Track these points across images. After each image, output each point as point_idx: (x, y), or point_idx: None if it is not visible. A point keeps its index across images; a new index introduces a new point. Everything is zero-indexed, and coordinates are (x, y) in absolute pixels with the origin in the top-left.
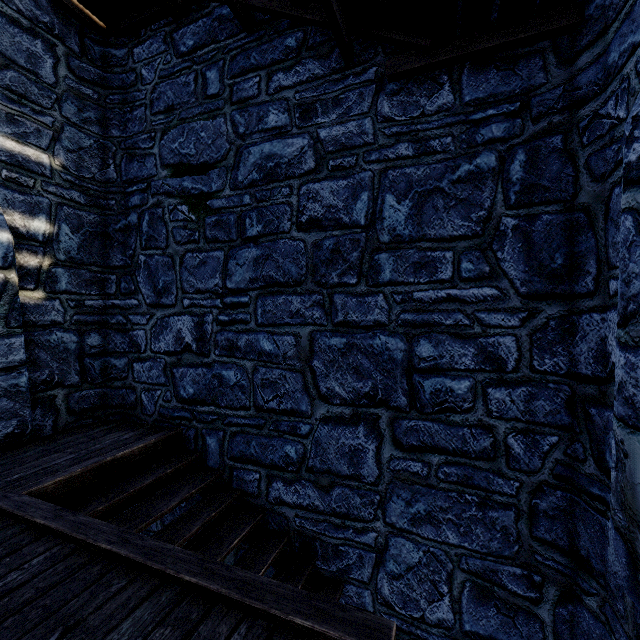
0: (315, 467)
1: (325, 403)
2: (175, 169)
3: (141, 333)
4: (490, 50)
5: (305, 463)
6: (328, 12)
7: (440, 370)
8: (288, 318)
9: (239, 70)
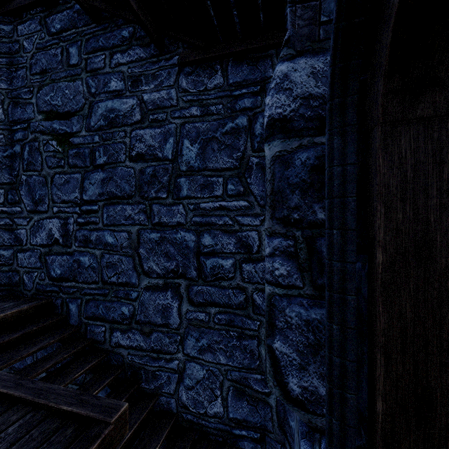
0: (141, 320)
1: (147, 277)
2: (47, 115)
3: (23, 231)
4: (240, 52)
5: (134, 318)
6: (137, 18)
7: (216, 253)
8: (123, 220)
9: (91, 49)
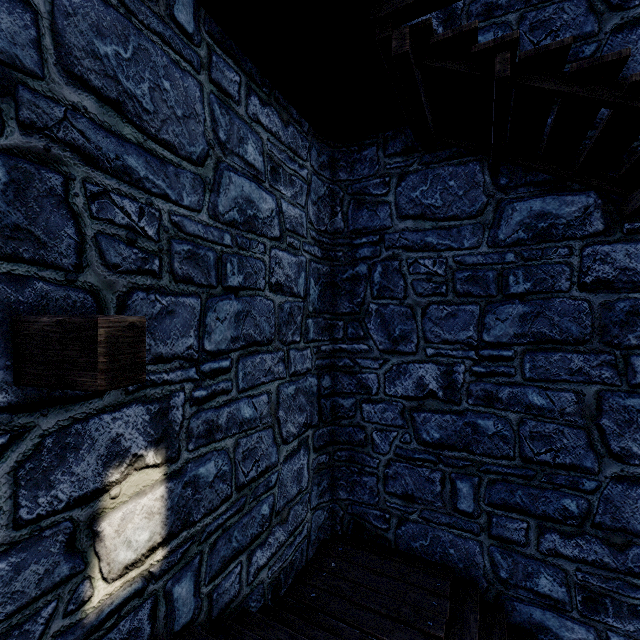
0: None
1: (618, 12)
2: None
3: None
4: None
5: None
6: None
7: None
8: None
9: None
